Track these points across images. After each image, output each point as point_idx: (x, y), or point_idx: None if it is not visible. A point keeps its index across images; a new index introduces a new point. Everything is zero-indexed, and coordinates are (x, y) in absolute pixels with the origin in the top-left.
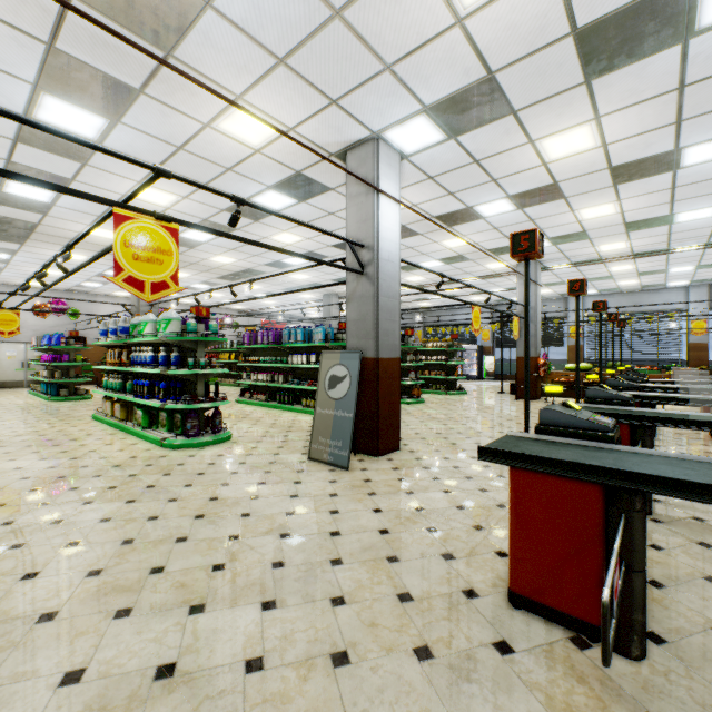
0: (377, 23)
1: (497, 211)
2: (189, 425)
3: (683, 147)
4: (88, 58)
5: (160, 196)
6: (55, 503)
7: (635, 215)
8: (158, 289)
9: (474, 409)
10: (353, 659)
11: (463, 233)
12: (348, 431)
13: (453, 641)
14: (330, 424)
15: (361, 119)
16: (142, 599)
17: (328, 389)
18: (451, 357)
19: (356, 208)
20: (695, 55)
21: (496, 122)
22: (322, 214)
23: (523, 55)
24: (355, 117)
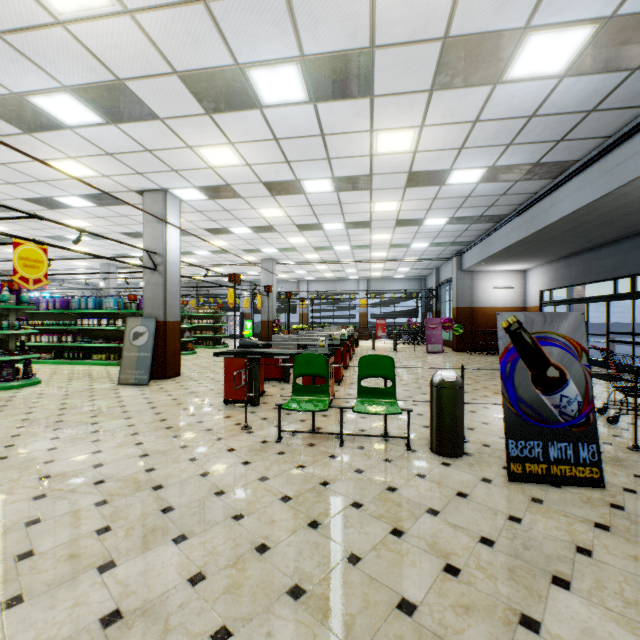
0: (170, 158)
1: (243, 232)
2: (5, 373)
3: (322, 223)
4: None
5: None
6: None
7: (316, 244)
8: (37, 283)
9: None
10: (168, 419)
11: (223, 239)
12: (148, 363)
13: (203, 412)
14: (135, 361)
15: (156, 182)
16: (63, 426)
17: (133, 341)
18: (218, 321)
19: (151, 229)
20: (310, 198)
21: (235, 199)
22: (116, 215)
23: (242, 183)
24: (153, 181)
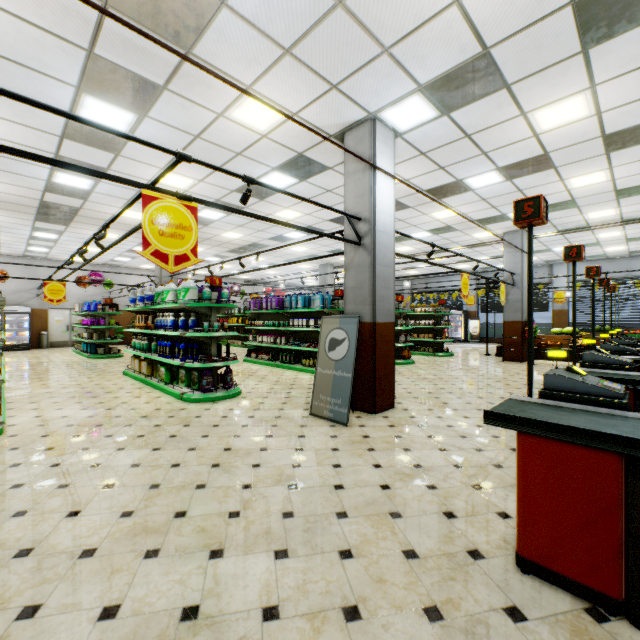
0: (377, 9)
1: (486, 183)
2: (205, 382)
3: None
4: (121, 61)
5: (180, 180)
6: (93, 448)
7: (627, 182)
8: (180, 261)
9: (462, 371)
10: (364, 614)
11: (452, 204)
12: (347, 389)
13: (462, 603)
14: (330, 383)
15: (358, 101)
16: (168, 541)
17: (328, 351)
18: (438, 321)
19: (353, 184)
20: None
21: (489, 97)
22: (320, 191)
23: (519, 28)
24: (353, 99)
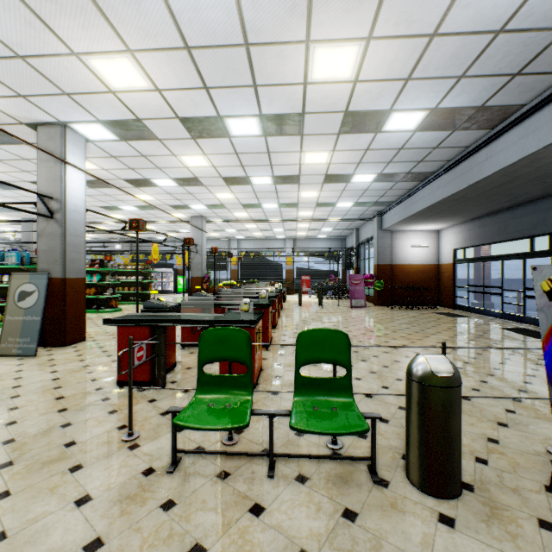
0: (55, 73)
1: (167, 185)
2: None
3: (250, 176)
4: None
5: None
6: None
7: (244, 201)
8: None
9: None
10: (20, 421)
11: (148, 192)
12: (37, 329)
13: (81, 403)
14: (20, 327)
15: (48, 111)
16: None
17: (18, 302)
18: (147, 277)
19: (46, 169)
20: (236, 144)
21: (150, 141)
22: (15, 157)
23: (155, 117)
24: (43, 109)
